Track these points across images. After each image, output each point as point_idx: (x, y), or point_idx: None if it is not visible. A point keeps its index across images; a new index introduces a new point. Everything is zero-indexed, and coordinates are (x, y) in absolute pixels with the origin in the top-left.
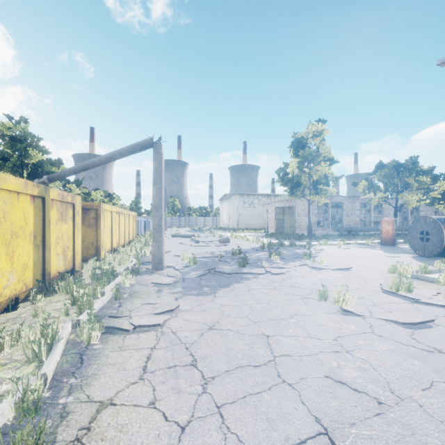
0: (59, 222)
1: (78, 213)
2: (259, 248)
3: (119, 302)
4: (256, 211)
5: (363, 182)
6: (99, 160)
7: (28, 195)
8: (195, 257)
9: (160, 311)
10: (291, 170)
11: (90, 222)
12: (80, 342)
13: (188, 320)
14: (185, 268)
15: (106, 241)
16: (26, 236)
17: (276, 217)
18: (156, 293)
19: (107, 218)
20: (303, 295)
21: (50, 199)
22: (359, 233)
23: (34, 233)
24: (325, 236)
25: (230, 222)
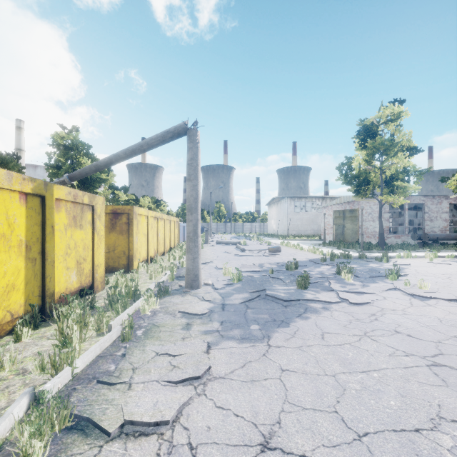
0: (70, 228)
1: (100, 217)
2: (319, 260)
3: (126, 347)
4: (308, 215)
5: (456, 176)
6: (124, 153)
7: (15, 191)
8: (239, 273)
9: (179, 378)
10: (356, 165)
11: (121, 228)
12: (18, 454)
13: (223, 409)
14: (226, 286)
15: (141, 249)
16: (12, 246)
17: (334, 222)
18: (182, 330)
19: (142, 224)
20: (426, 356)
21: (54, 198)
22: (448, 242)
23: (27, 243)
24: (402, 245)
25: (279, 228)
